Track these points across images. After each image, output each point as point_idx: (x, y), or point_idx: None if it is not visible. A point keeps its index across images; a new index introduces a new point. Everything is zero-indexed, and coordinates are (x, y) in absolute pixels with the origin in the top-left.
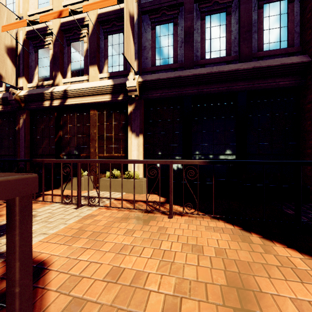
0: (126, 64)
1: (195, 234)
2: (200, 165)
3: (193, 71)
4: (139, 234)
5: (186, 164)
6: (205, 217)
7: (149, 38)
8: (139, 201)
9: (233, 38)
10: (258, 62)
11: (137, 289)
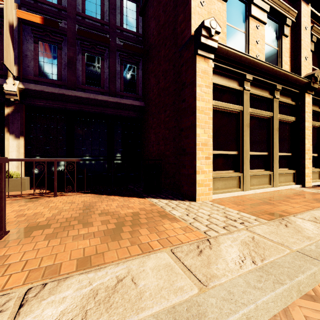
0: (1, 64)
1: (72, 200)
2: (81, 164)
3: (75, 93)
4: (31, 205)
5: (70, 163)
6: (81, 194)
7: (31, 49)
8: (23, 194)
9: (106, 77)
10: (119, 99)
11: (37, 216)
